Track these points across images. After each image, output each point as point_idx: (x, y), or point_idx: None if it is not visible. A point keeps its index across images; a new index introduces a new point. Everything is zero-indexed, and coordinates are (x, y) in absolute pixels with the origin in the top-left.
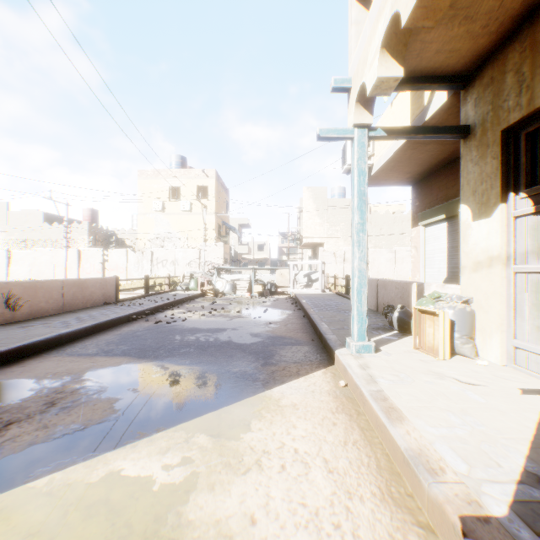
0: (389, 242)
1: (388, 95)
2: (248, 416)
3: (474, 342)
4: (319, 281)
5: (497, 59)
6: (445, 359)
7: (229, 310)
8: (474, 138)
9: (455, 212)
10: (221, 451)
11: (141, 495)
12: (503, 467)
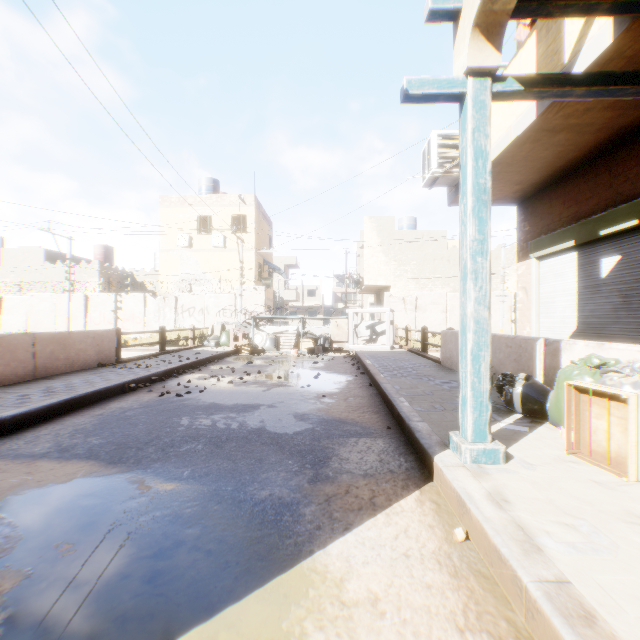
0: None
1: None
2: None
3: None
4: (386, 334)
5: None
6: (637, 479)
7: (267, 375)
8: None
9: (592, 235)
10: None
11: None
12: None
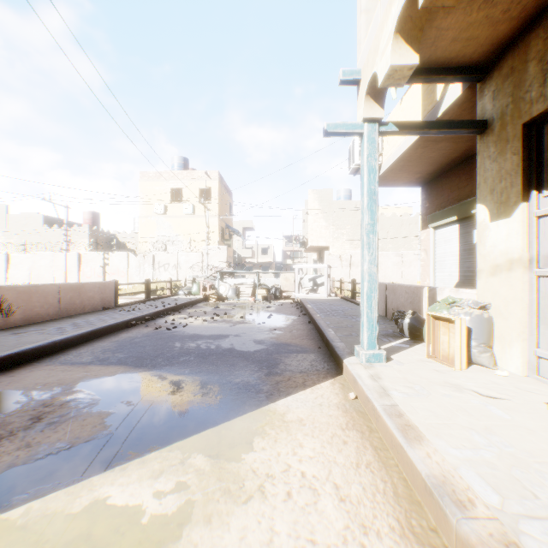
0: (396, 245)
1: (401, 86)
2: (250, 433)
3: (492, 350)
4: (325, 285)
5: (518, 47)
6: (461, 368)
7: (231, 316)
8: (492, 133)
9: (467, 213)
10: (220, 475)
11: (127, 529)
12: (540, 499)
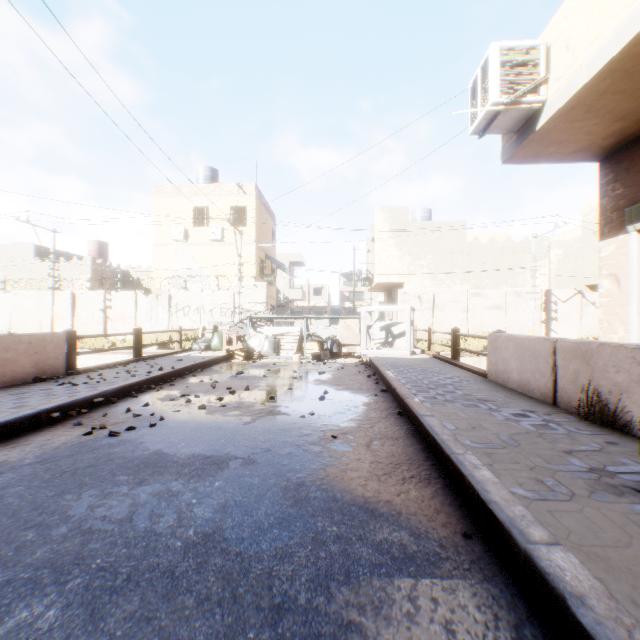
0: (495, 281)
1: None
2: None
3: None
4: (406, 337)
5: None
6: None
7: (257, 393)
8: None
9: None
10: None
11: None
12: None
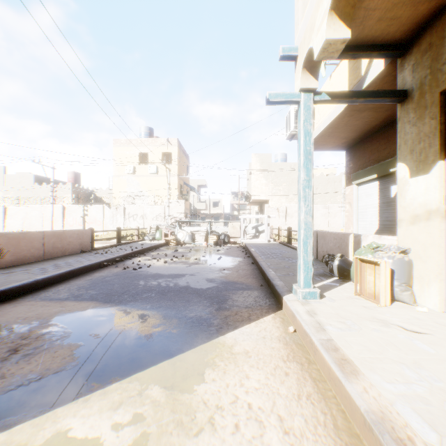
0: (323, 199)
1: (334, 59)
2: (202, 364)
3: (412, 289)
4: (265, 232)
5: (435, 25)
6: (385, 305)
7: (188, 258)
8: (412, 101)
9: (386, 172)
10: (174, 407)
11: None
12: None
